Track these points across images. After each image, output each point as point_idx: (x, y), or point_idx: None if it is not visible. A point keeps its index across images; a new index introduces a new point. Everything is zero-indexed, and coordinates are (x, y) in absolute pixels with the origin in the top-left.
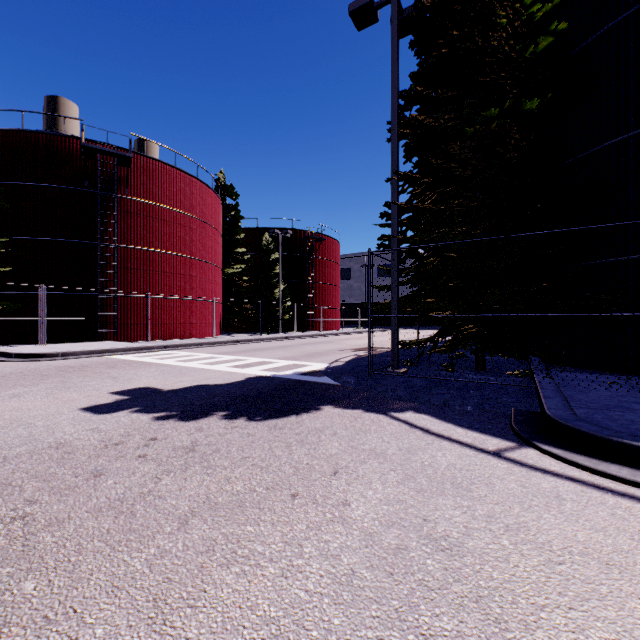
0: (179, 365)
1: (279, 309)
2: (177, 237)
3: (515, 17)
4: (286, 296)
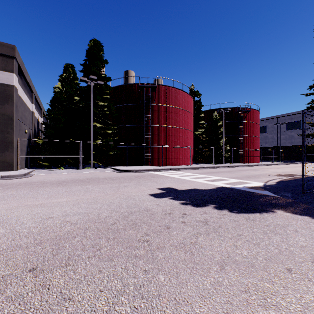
0: (180, 178)
1: (222, 151)
2: (174, 119)
3: None
4: (226, 144)
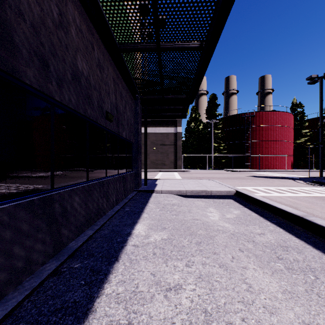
0: (264, 174)
1: None
2: (270, 134)
3: None
4: None
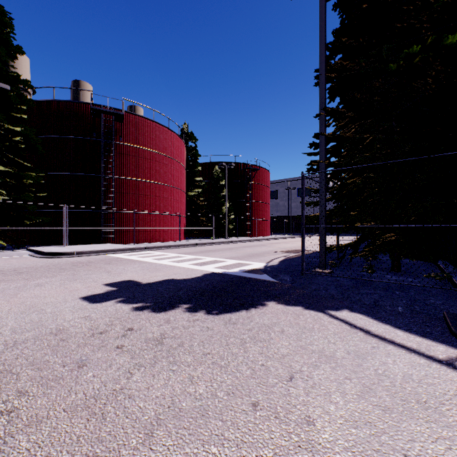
0: (155, 262)
1: (226, 221)
2: (154, 170)
3: None
4: (231, 211)
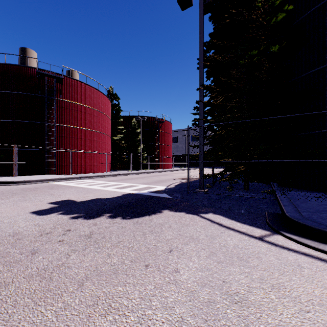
0: (87, 187)
1: (140, 158)
2: (87, 120)
3: (265, 3)
4: (144, 151)
